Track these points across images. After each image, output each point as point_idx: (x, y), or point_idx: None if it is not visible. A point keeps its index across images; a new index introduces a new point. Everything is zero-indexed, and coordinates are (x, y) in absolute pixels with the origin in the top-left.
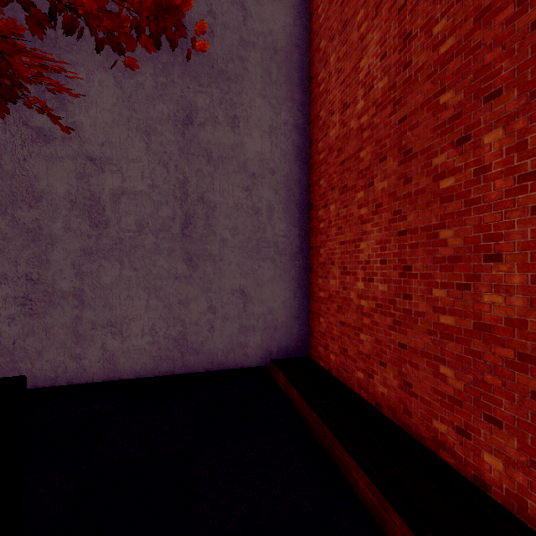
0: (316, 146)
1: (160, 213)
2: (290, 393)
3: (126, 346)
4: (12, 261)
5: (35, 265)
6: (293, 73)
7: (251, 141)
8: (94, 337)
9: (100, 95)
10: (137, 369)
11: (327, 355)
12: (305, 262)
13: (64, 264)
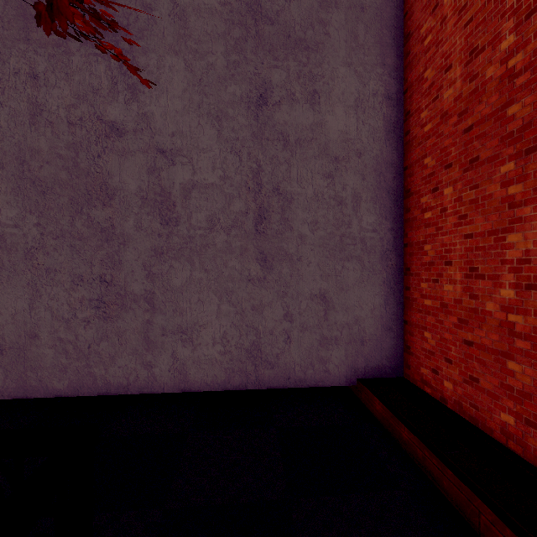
0: (416, 117)
1: (232, 208)
2: (394, 428)
3: (197, 355)
4: (87, 262)
5: (108, 266)
6: (384, 32)
7: (333, 118)
8: (164, 343)
9: (170, 82)
10: (208, 381)
11: (438, 381)
12: (399, 262)
13: (135, 265)
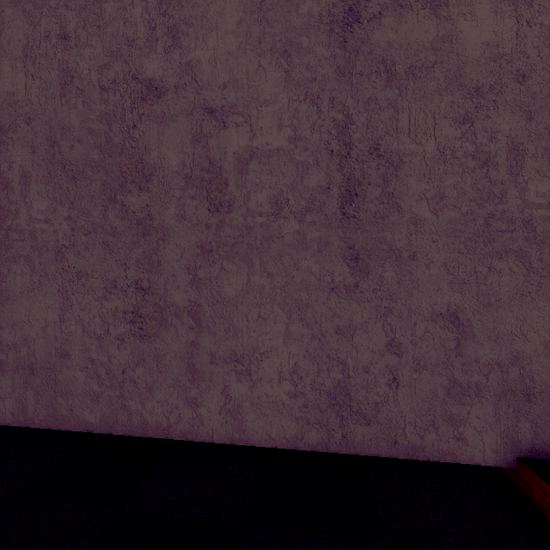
0: None
1: (306, 183)
2: None
3: (256, 394)
4: (121, 264)
5: (145, 268)
6: None
7: (473, 25)
8: (213, 375)
9: (221, 13)
10: (272, 434)
11: None
12: None
13: (177, 267)
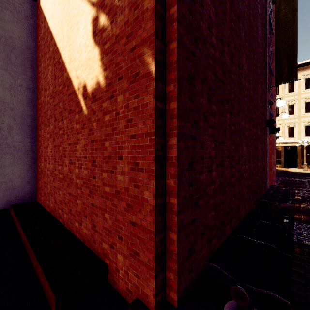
0: (38, 100)
1: None
2: (14, 217)
3: None
4: None
5: None
6: (26, 61)
7: None
8: None
9: None
10: None
11: (41, 197)
12: (34, 155)
13: None
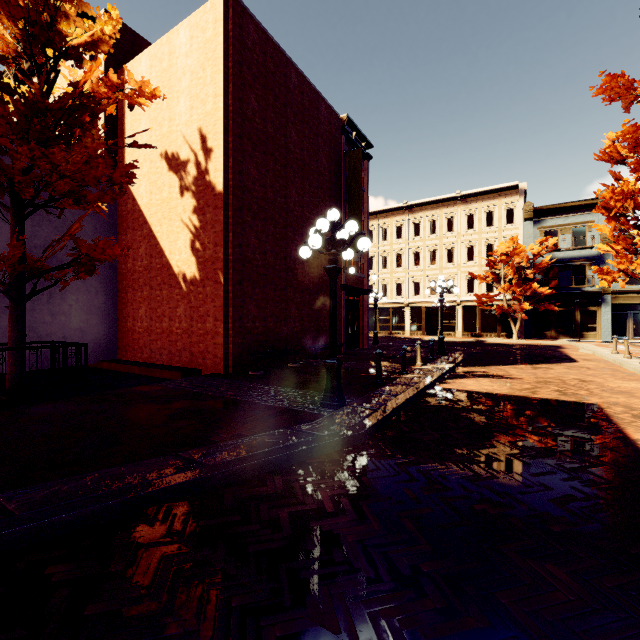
0: (121, 265)
1: None
2: (110, 366)
3: None
4: None
5: None
6: (109, 228)
7: None
8: None
9: (0, 234)
10: None
11: (127, 354)
12: (115, 316)
13: None
